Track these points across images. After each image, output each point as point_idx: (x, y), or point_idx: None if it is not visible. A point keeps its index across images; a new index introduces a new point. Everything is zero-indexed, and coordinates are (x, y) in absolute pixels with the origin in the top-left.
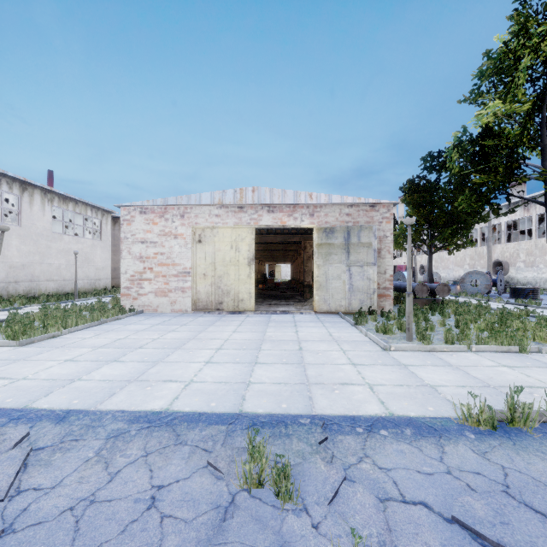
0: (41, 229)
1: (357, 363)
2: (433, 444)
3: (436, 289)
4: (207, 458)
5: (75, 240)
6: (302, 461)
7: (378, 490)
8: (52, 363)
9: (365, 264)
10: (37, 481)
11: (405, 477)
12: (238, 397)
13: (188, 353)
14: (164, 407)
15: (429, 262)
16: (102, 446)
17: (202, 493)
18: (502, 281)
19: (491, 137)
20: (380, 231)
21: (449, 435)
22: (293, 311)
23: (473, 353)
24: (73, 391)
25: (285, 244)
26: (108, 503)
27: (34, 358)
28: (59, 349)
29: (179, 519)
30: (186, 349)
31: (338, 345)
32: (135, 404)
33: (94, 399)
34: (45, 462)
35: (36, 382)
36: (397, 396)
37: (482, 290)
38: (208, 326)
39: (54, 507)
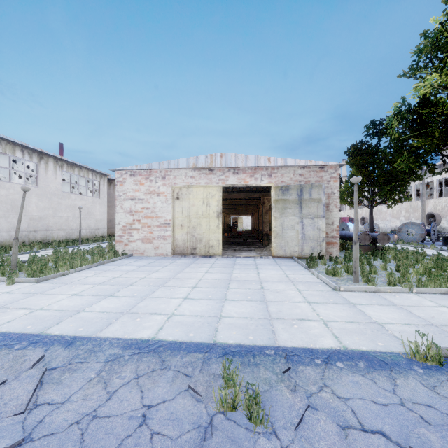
0: (54, 189)
1: (312, 301)
2: (385, 377)
3: (377, 237)
4: (188, 382)
5: (80, 198)
6: (270, 388)
7: (338, 418)
8: (62, 297)
9: (315, 216)
10: (50, 397)
11: (362, 407)
12: (212, 328)
13: (169, 290)
14: (151, 336)
15: (370, 215)
16: (102, 368)
17: (184, 414)
18: (435, 231)
19: (427, 106)
20: (329, 188)
21: (399, 369)
22: (254, 256)
23: (414, 294)
24: (79, 320)
25: (247, 200)
26: (107, 419)
27: (48, 292)
28: (67, 285)
29: (166, 436)
30: (168, 287)
31: (294, 285)
32: (128, 333)
33: (95, 328)
34: (57, 381)
35: (50, 312)
36: (349, 331)
37: (417, 238)
38: (184, 267)
39: (64, 420)
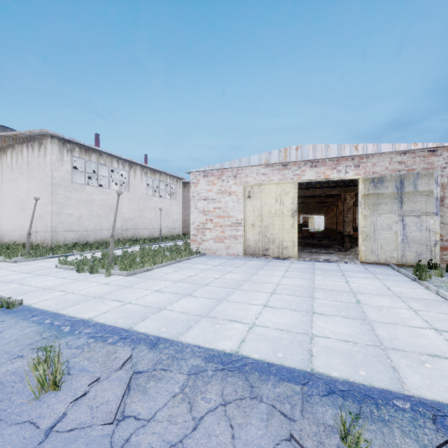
0: (140, 193)
1: (441, 329)
2: None
3: None
4: (288, 427)
5: (160, 200)
6: None
7: None
8: (147, 292)
9: (423, 214)
10: (136, 409)
11: None
12: (305, 350)
13: (246, 294)
14: (233, 349)
15: None
16: (185, 382)
17: None
18: None
19: None
20: (443, 177)
21: None
22: (336, 260)
23: None
24: (161, 319)
25: (322, 197)
26: None
27: (136, 286)
28: (151, 280)
29: None
30: (244, 291)
31: (403, 302)
32: (208, 341)
33: (176, 330)
34: (143, 389)
35: (137, 307)
36: None
37: None
38: (258, 269)
39: (149, 446)
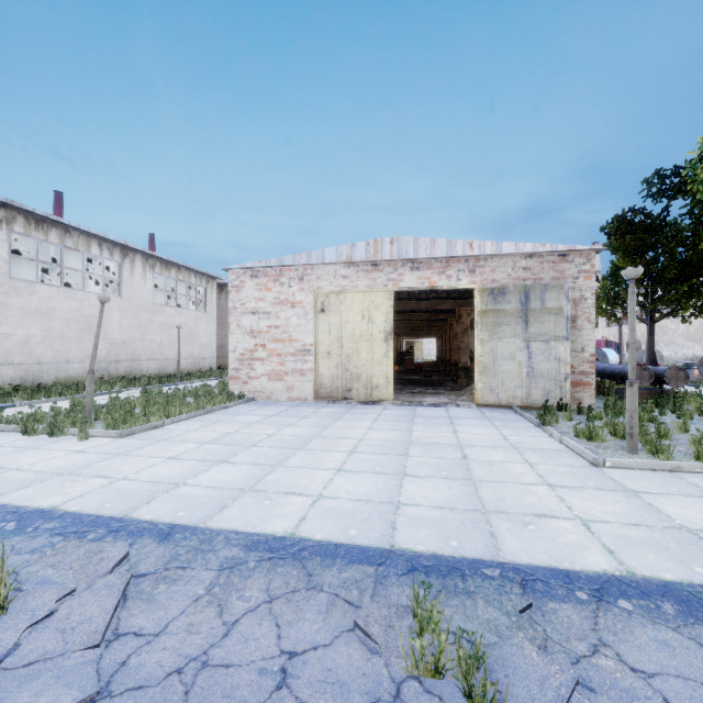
0: (142, 300)
1: (555, 484)
2: None
3: (664, 375)
4: (352, 616)
5: (178, 312)
6: (497, 639)
7: None
8: (154, 461)
9: (552, 338)
10: (138, 622)
11: (684, 694)
12: (386, 523)
13: (313, 456)
14: (288, 530)
15: (649, 335)
16: (215, 580)
17: (351, 674)
18: None
19: None
20: (575, 290)
21: None
22: (446, 403)
23: None
24: (178, 498)
25: (431, 313)
26: (224, 670)
27: (135, 453)
28: (161, 443)
29: None
30: (310, 451)
31: (519, 455)
32: (252, 523)
33: (202, 512)
34: (147, 596)
35: (137, 484)
36: (634, 542)
37: None
38: (334, 419)
39: (158, 665)
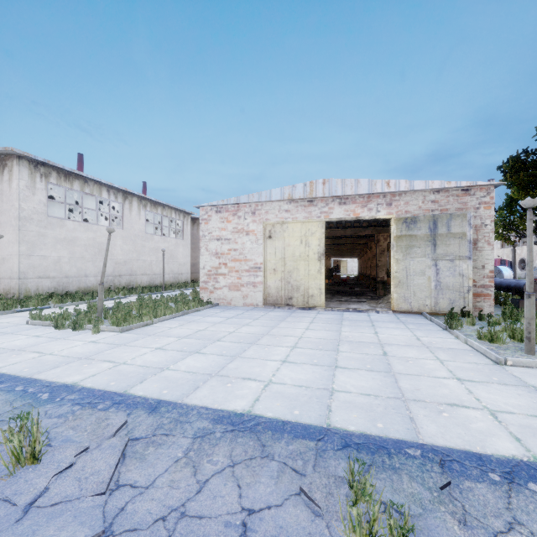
0: (138, 231)
1: (463, 378)
2: None
3: None
4: (298, 482)
5: (163, 239)
6: (422, 511)
7: None
8: (146, 350)
9: (456, 258)
10: (133, 477)
11: None
12: (323, 406)
13: (263, 349)
14: (246, 408)
15: None
16: (190, 446)
17: (298, 532)
18: None
19: None
20: (476, 218)
21: None
22: (367, 309)
23: None
24: (163, 380)
25: (354, 238)
26: (198, 521)
27: (132, 344)
28: (151, 336)
29: None
30: (261, 345)
31: (430, 353)
32: (218, 402)
33: (181, 391)
34: (140, 456)
35: (133, 368)
36: None
37: None
38: (279, 321)
39: (147, 512)
